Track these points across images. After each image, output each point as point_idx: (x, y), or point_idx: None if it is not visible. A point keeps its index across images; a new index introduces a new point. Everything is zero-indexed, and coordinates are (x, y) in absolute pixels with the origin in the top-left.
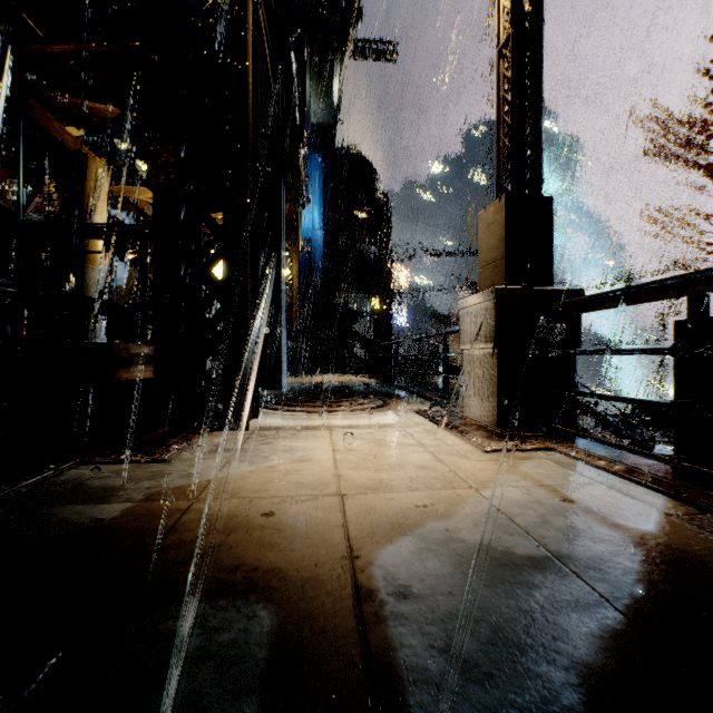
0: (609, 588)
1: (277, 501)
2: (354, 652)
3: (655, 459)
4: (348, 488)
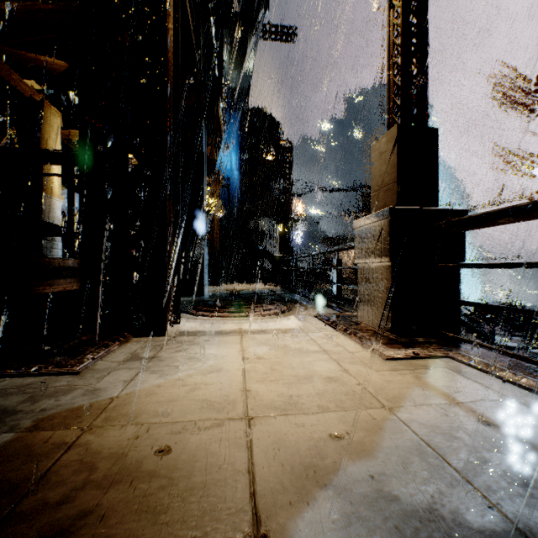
0: None
1: (178, 430)
2: None
3: None
4: (255, 408)
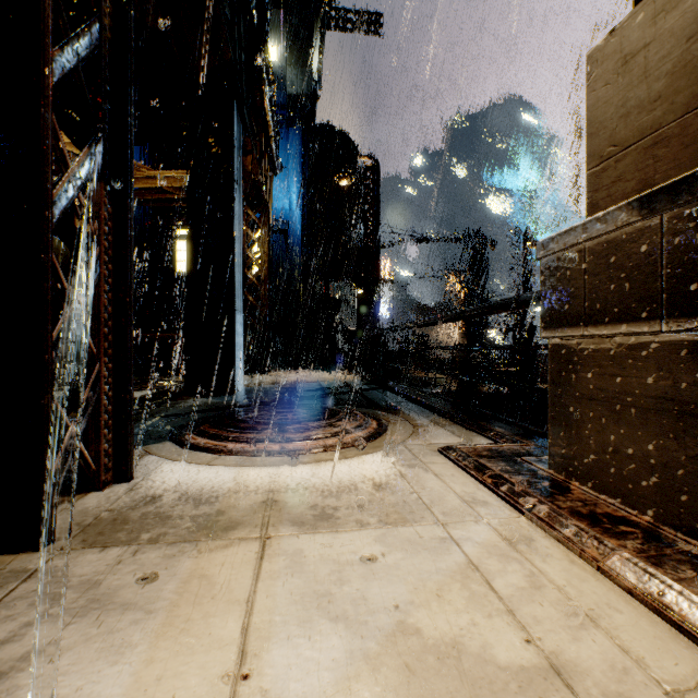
0: None
1: None
2: None
3: None
4: None
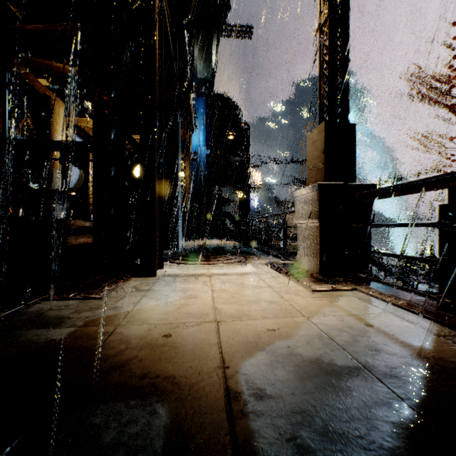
0: (403, 390)
1: (174, 326)
2: (226, 441)
3: (426, 297)
4: (221, 317)
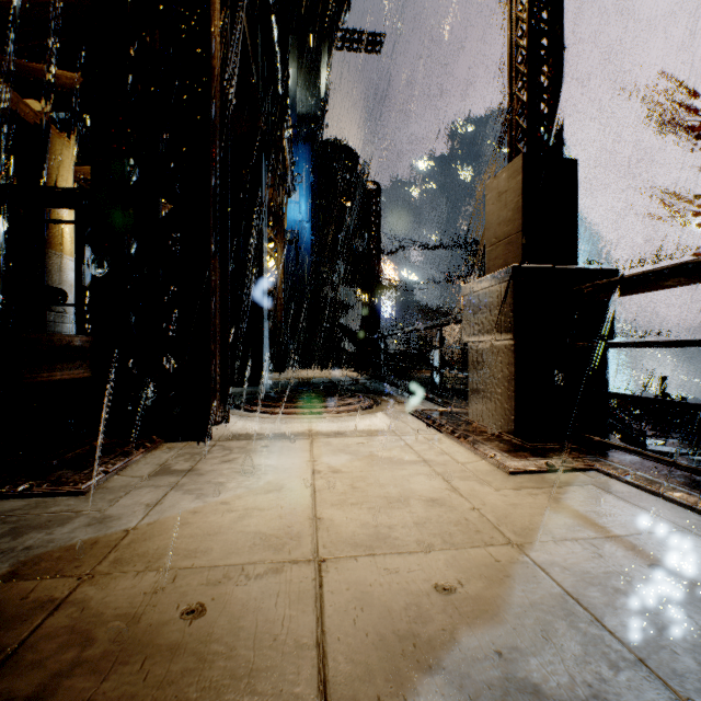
0: None
1: (217, 579)
2: None
3: None
4: (329, 546)
